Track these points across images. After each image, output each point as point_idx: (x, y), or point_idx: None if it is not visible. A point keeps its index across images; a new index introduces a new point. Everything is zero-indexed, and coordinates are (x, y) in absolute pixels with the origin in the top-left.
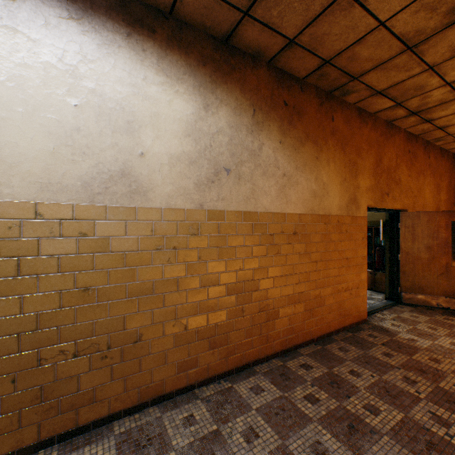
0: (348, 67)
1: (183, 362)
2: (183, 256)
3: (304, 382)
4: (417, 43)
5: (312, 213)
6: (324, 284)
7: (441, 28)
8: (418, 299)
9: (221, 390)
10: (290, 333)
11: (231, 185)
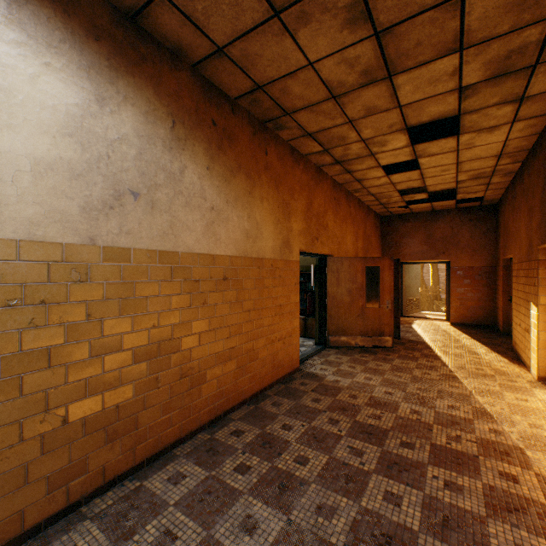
0: (281, 100)
1: (60, 472)
2: (60, 314)
3: (235, 452)
4: (340, 95)
5: (245, 256)
6: (258, 336)
7: (357, 86)
8: (342, 341)
9: (125, 495)
10: (220, 397)
11: (141, 214)
